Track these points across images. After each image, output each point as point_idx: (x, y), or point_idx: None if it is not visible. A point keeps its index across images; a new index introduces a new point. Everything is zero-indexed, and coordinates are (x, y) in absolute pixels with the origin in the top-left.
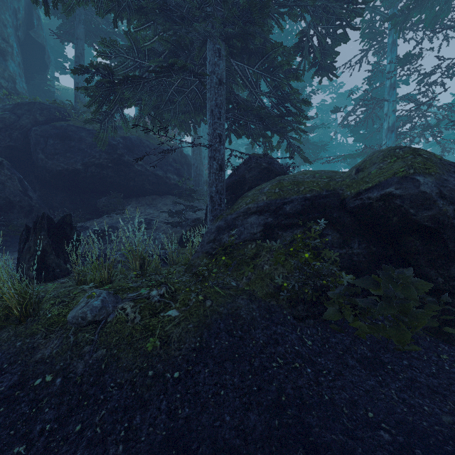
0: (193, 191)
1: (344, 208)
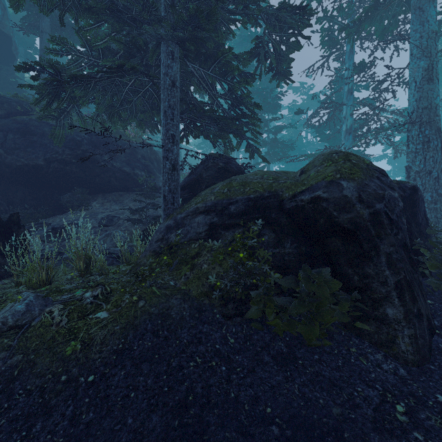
0: (154, 189)
1: (282, 209)
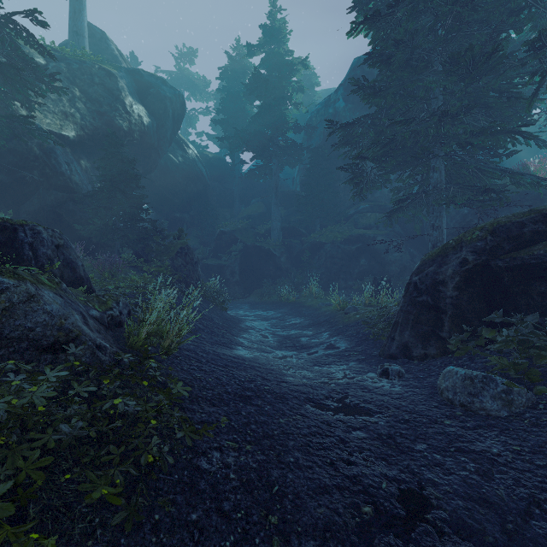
0: None
1: None
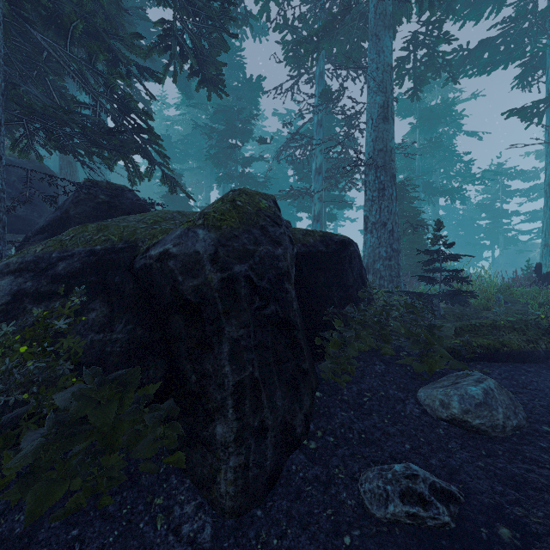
0: None
1: (131, 269)
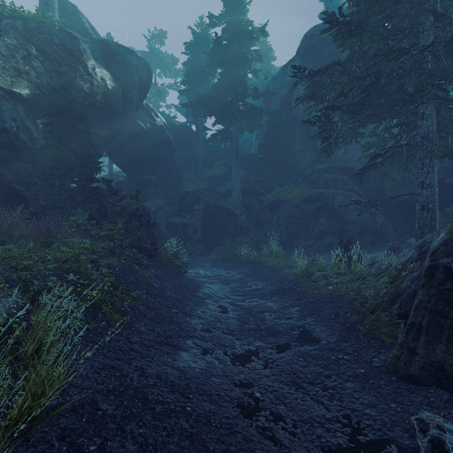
0: None
1: None
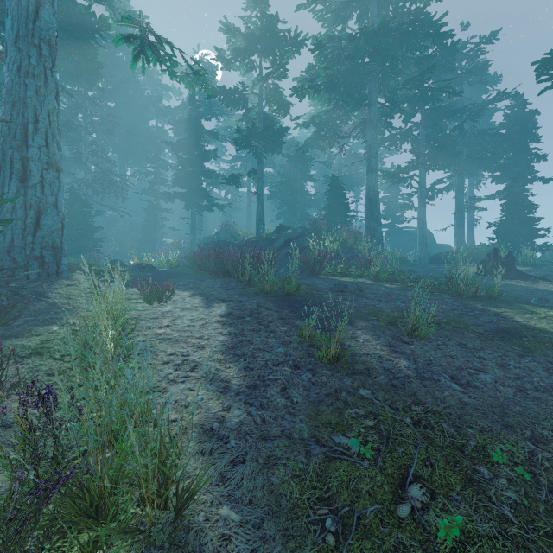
0: None
1: None
